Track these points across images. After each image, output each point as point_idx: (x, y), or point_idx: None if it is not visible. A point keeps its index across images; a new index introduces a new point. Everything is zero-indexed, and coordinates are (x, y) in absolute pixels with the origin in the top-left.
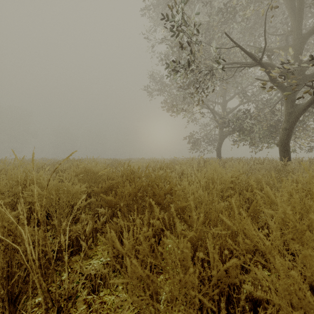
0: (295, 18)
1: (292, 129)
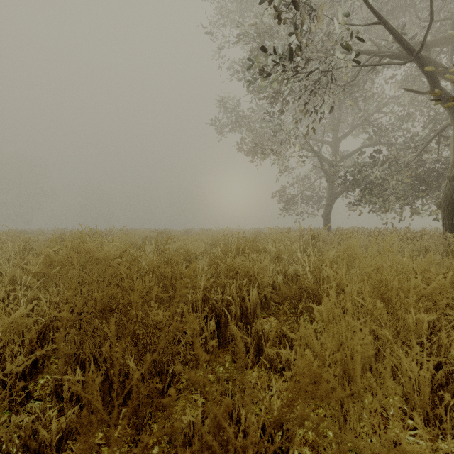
0: None
1: None
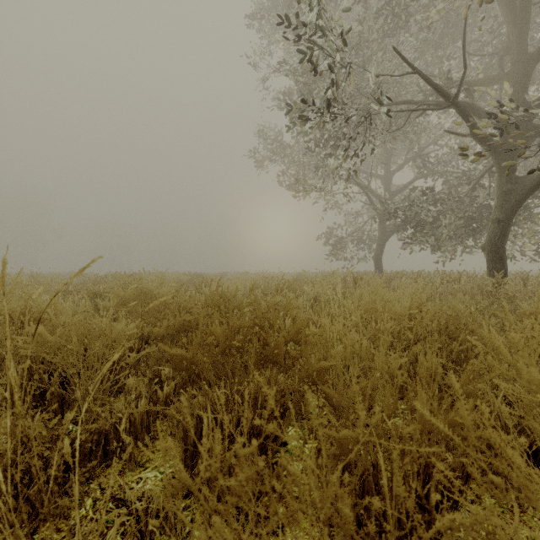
0: (516, 24)
1: (510, 220)
